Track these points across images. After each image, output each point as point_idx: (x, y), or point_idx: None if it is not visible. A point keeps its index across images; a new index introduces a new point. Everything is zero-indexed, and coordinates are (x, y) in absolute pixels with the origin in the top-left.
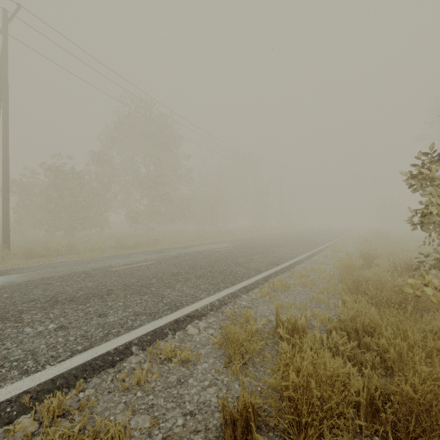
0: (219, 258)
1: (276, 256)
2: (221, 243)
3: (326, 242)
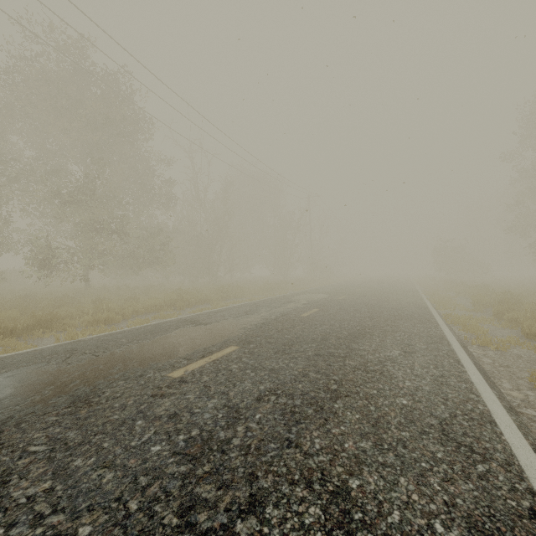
0: (132, 529)
1: (417, 419)
2: (210, 324)
3: (425, 310)
